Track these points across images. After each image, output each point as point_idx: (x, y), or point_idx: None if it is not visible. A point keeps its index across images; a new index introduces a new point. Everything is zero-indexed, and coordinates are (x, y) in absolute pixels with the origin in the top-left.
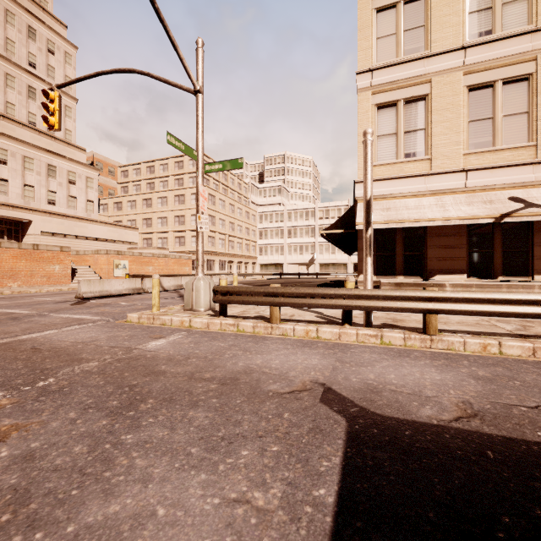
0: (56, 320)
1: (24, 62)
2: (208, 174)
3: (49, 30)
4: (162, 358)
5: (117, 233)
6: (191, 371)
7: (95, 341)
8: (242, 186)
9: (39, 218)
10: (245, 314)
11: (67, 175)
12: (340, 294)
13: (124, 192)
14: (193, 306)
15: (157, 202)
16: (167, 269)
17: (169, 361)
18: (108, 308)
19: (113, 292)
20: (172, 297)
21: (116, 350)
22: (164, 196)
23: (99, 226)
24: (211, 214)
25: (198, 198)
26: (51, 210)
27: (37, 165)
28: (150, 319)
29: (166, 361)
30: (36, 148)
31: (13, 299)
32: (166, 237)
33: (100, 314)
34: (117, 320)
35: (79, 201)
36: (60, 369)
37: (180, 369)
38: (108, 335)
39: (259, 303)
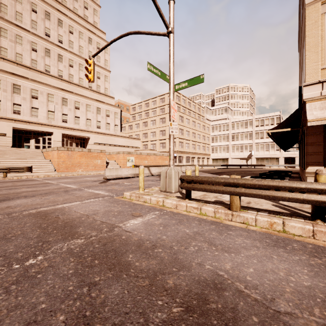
0: (84, 194)
1: (87, 56)
2: (179, 104)
3: (97, 37)
4: (133, 243)
5: (129, 142)
6: (154, 269)
7: (95, 214)
8: (200, 109)
9: (93, 136)
10: (206, 197)
11: (105, 112)
12: (314, 189)
13: (133, 119)
14: (166, 189)
15: (150, 123)
16: (155, 162)
17: (137, 248)
18: (116, 187)
19: (123, 176)
20: (156, 180)
21: (103, 226)
22: (154, 119)
23: (120, 138)
24: (181, 128)
25: (170, 110)
26: (98, 131)
27: (92, 108)
28: (137, 197)
29: (135, 247)
30: (92, 99)
31: (75, 178)
32: (155, 143)
33: (109, 191)
34: (118, 196)
35: (111, 125)
36: (54, 244)
37: (144, 264)
38: (106, 209)
39: (220, 192)
